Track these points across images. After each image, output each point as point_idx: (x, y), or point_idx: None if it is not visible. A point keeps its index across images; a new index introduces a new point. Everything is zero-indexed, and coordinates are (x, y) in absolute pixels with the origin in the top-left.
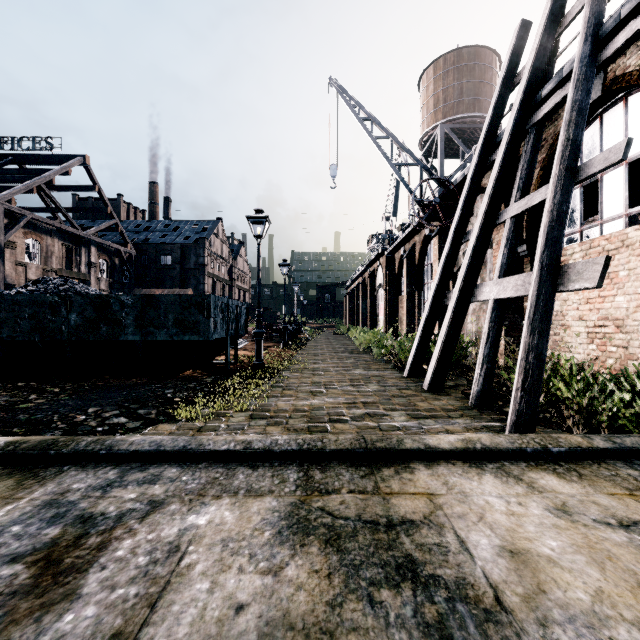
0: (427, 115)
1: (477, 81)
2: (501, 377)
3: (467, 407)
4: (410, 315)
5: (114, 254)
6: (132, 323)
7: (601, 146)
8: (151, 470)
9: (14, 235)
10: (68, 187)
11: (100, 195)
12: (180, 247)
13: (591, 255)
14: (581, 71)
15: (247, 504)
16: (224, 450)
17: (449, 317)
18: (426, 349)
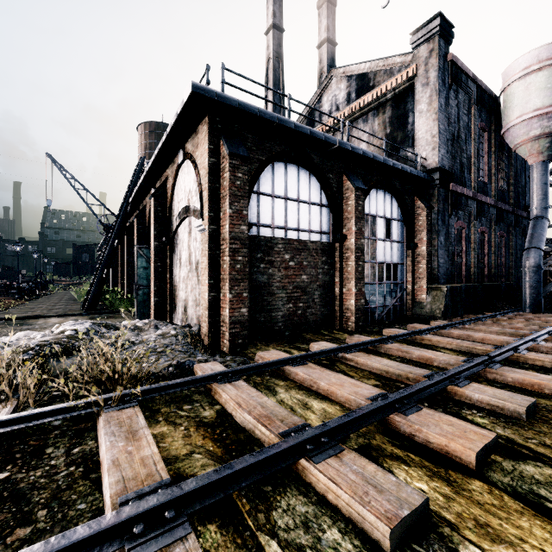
0: (141, 153)
1: None
2: None
3: None
4: (118, 277)
5: None
6: None
7: None
8: None
9: None
10: None
11: None
12: None
13: None
14: (122, 211)
15: None
16: None
17: (92, 282)
18: None
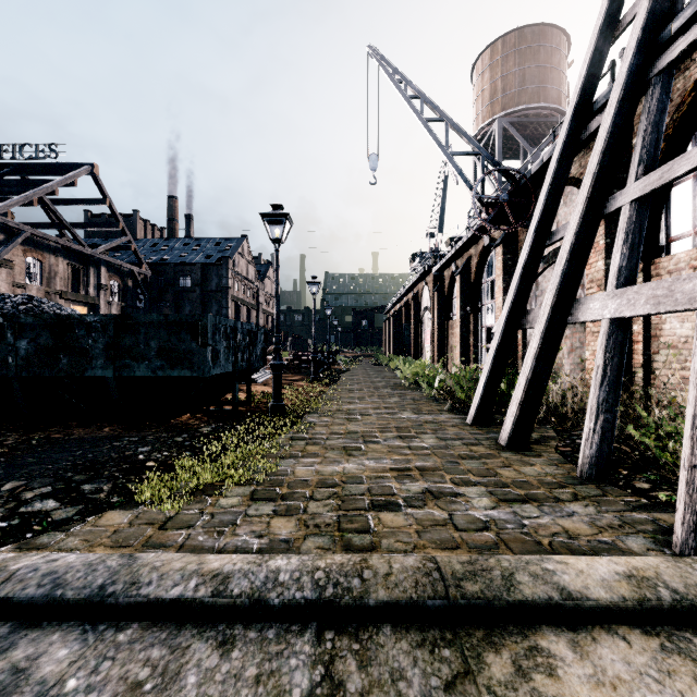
0: (482, 108)
1: (542, 66)
2: None
3: (576, 479)
4: (464, 343)
5: (127, 275)
6: (102, 353)
7: None
8: (18, 651)
9: (12, 253)
10: (75, 200)
11: (111, 209)
12: (200, 267)
13: None
14: None
15: None
16: (174, 598)
17: (536, 345)
18: (497, 387)
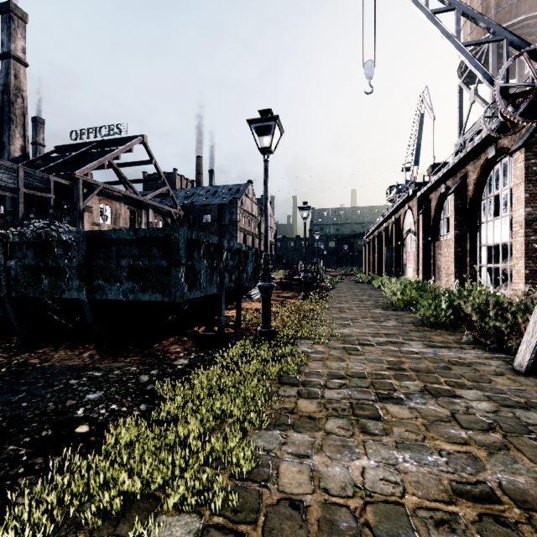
0: (471, 30)
1: None
2: None
3: None
4: (459, 262)
5: (167, 215)
6: (77, 273)
7: None
8: None
9: (92, 201)
10: (133, 163)
11: (155, 167)
12: (217, 207)
13: None
14: None
15: None
16: None
17: None
18: None
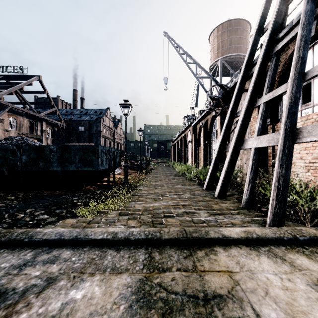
0: (213, 54)
1: (239, 37)
2: (256, 190)
3: (240, 208)
4: (205, 156)
5: (55, 125)
6: (56, 161)
7: (313, 63)
8: (54, 252)
9: (3, 116)
10: (31, 91)
11: (47, 96)
12: (88, 122)
13: (307, 123)
14: (305, 19)
15: (111, 280)
16: (100, 239)
17: (229, 157)
18: (215, 174)
